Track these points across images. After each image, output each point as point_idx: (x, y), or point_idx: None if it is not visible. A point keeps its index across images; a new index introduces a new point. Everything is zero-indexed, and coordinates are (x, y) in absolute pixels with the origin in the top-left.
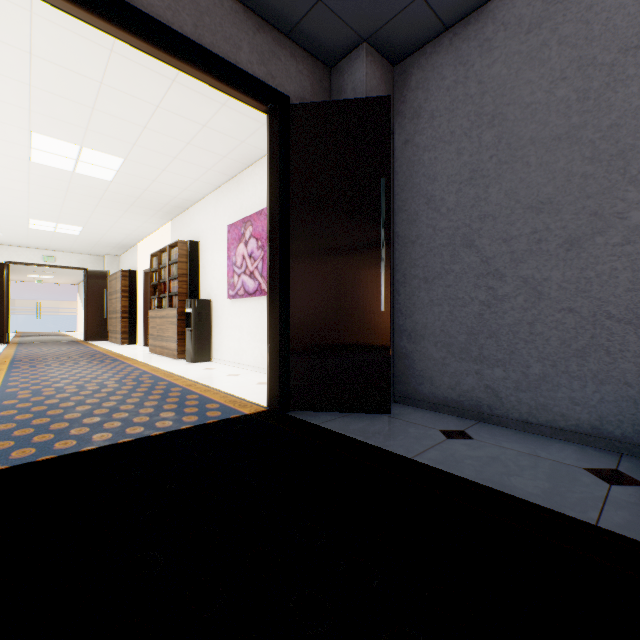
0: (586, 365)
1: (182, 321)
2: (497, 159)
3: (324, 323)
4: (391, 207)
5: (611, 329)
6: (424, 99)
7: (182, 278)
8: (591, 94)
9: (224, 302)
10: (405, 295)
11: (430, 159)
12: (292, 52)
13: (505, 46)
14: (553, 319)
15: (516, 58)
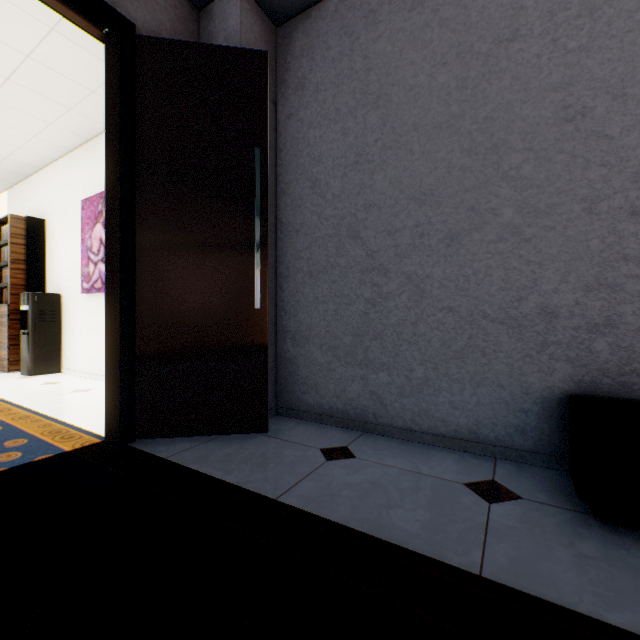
0: (465, 367)
1: (17, 321)
2: (382, 143)
3: (184, 324)
4: (274, 189)
5: (487, 329)
6: (309, 69)
7: (17, 265)
8: (469, 83)
9: (78, 297)
10: (289, 291)
11: (315, 137)
12: None
13: (390, 21)
14: (435, 319)
15: (400, 35)
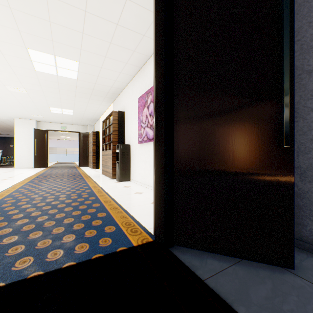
0: None
1: (115, 157)
2: None
3: (209, 160)
4: None
5: None
6: None
7: (115, 132)
8: None
9: (136, 145)
10: (297, 130)
11: None
12: None
13: None
14: None
15: None
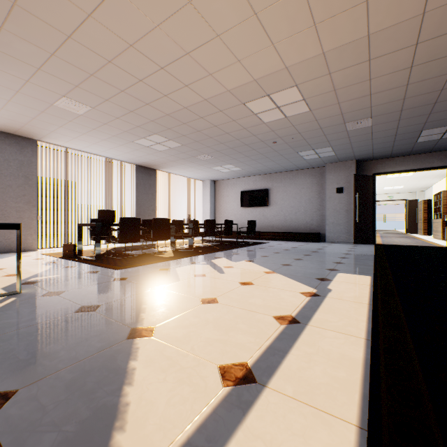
0: None
1: (443, 224)
2: None
3: None
4: None
5: None
6: None
7: (443, 206)
8: None
9: None
10: None
11: None
12: None
13: None
14: None
15: None
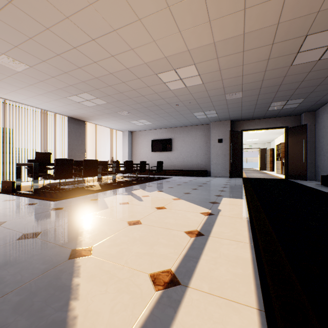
0: None
1: (282, 164)
2: (324, 134)
3: (294, 164)
4: (314, 140)
5: None
6: (318, 120)
7: (282, 152)
8: None
9: None
10: (316, 159)
11: (318, 132)
12: (289, 118)
13: (325, 114)
14: None
15: (326, 117)
